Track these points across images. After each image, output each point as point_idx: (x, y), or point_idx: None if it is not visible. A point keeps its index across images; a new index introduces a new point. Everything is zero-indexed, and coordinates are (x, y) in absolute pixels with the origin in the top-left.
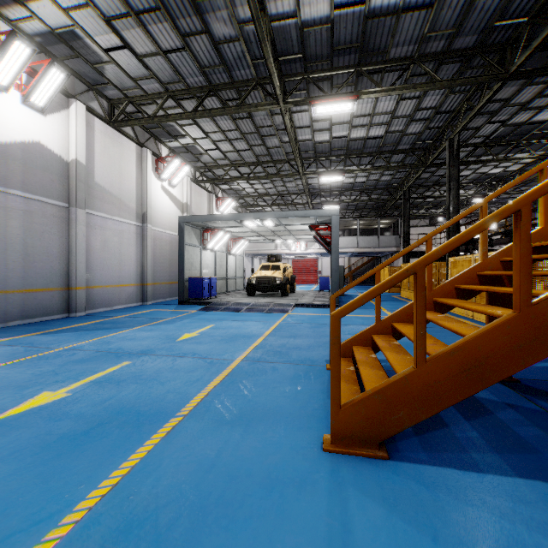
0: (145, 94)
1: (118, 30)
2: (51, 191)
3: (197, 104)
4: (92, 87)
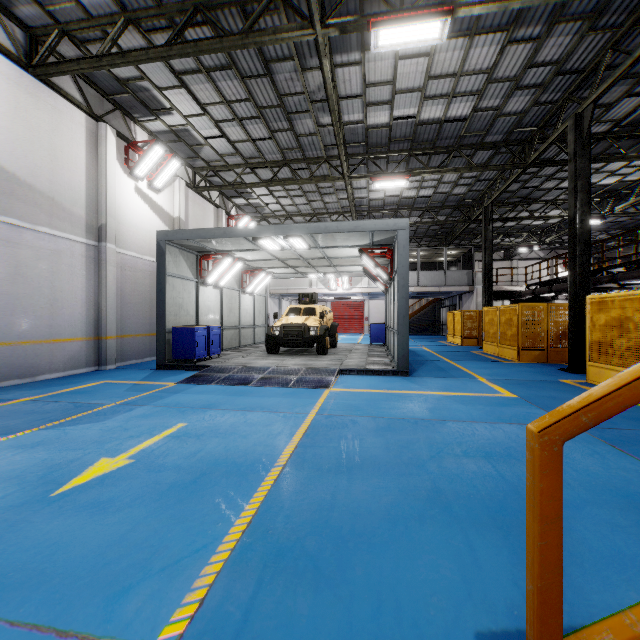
0: (87, 18)
1: None
2: None
3: (174, 32)
4: None
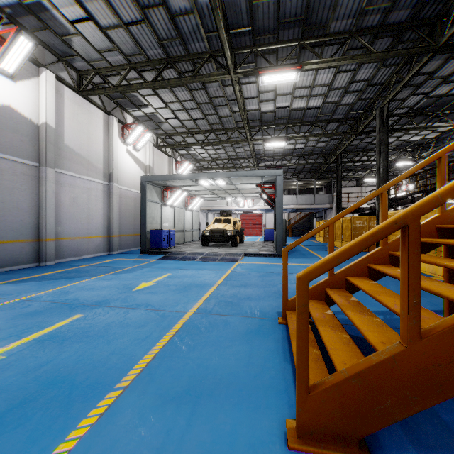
0: (110, 66)
1: (82, 2)
2: (22, 151)
3: (156, 74)
4: (62, 59)
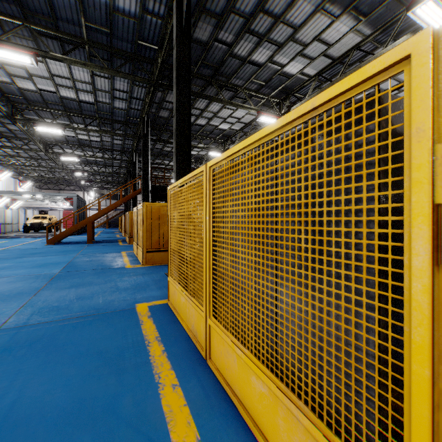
0: None
1: None
2: None
3: None
4: None
